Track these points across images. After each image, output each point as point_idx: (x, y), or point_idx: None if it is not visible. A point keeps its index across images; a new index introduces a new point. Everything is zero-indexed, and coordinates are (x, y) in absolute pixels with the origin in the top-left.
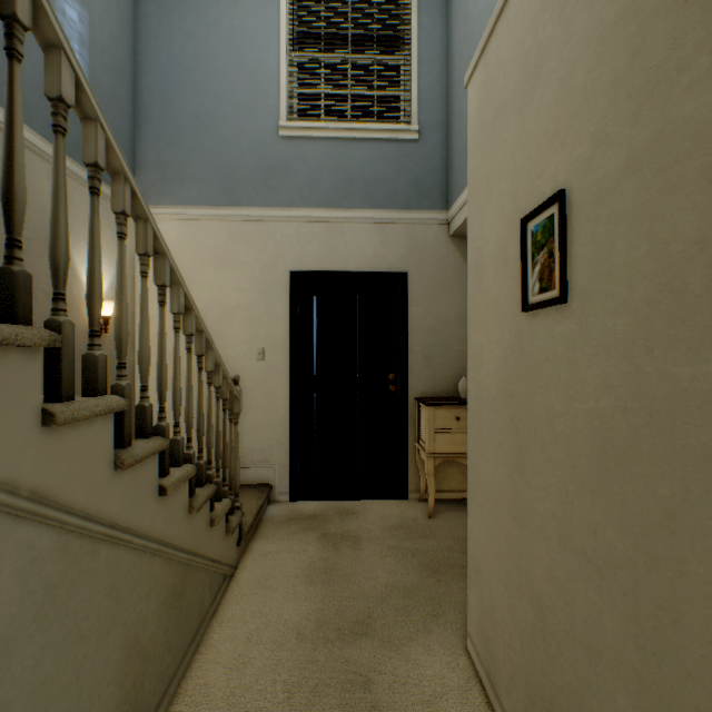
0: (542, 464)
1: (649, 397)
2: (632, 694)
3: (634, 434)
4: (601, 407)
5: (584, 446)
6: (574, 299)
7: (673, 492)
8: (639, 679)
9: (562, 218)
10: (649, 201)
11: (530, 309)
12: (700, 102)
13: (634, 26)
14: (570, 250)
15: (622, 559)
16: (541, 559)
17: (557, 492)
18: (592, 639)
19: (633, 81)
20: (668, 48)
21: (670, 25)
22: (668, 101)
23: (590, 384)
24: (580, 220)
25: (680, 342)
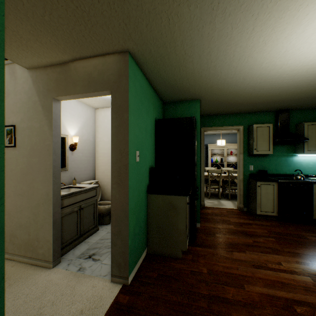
0: (10, 181)
1: (30, 164)
2: (28, 211)
3: (28, 170)
4: (23, 167)
5: (20, 174)
6: (18, 147)
7: (33, 176)
8: (29, 207)
9: (15, 130)
10: (30, 135)
11: (6, 147)
12: (36, 125)
13: (28, 106)
14: (17, 137)
15: (27, 190)
16: (10, 202)
17: (14, 185)
18: (21, 208)
19: (28, 115)
20: (33, 114)
21: (33, 111)
22: (33, 122)
23: (21, 163)
24: (19, 132)
25: (34, 156)
